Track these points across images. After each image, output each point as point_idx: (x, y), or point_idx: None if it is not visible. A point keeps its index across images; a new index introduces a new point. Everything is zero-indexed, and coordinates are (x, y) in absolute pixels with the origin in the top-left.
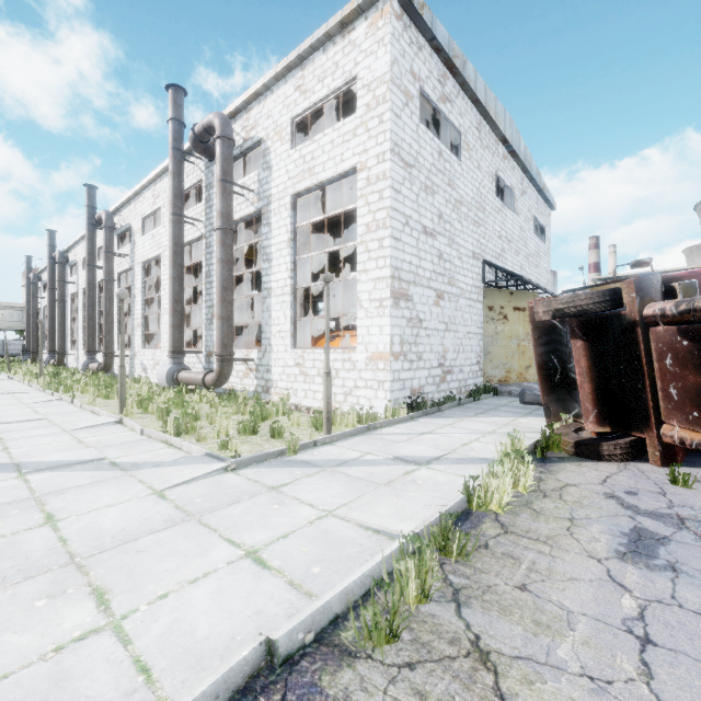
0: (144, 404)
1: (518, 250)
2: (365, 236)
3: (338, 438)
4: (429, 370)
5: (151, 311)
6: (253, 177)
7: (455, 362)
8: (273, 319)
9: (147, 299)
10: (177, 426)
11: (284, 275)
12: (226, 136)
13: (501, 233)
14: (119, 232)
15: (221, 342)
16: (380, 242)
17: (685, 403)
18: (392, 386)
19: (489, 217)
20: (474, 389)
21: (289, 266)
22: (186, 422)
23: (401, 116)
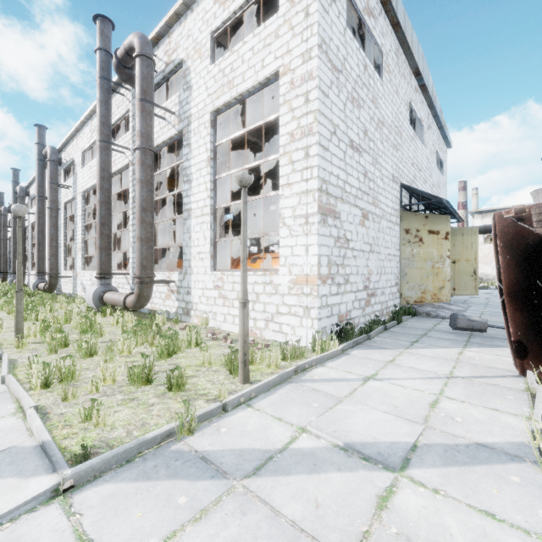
0: (44, 332)
1: (426, 179)
2: (288, 145)
3: (258, 392)
4: (356, 294)
5: (92, 236)
6: (174, 100)
7: (378, 284)
8: (193, 240)
9: (88, 225)
10: (48, 373)
11: (203, 195)
12: (145, 54)
13: (413, 161)
14: (65, 167)
15: (140, 263)
16: (306, 151)
17: None
18: (320, 313)
19: (404, 143)
20: (394, 310)
21: (208, 186)
22: (79, 357)
23: (329, 12)
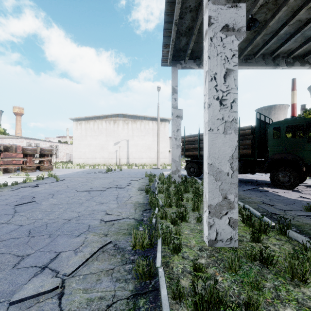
0: None
1: None
2: None
3: None
4: None
5: None
6: None
7: None
8: None
9: None
10: None
11: None
12: None
13: None
14: None
15: None
16: None
17: None
18: None
19: None
20: None
21: None
22: None
23: None
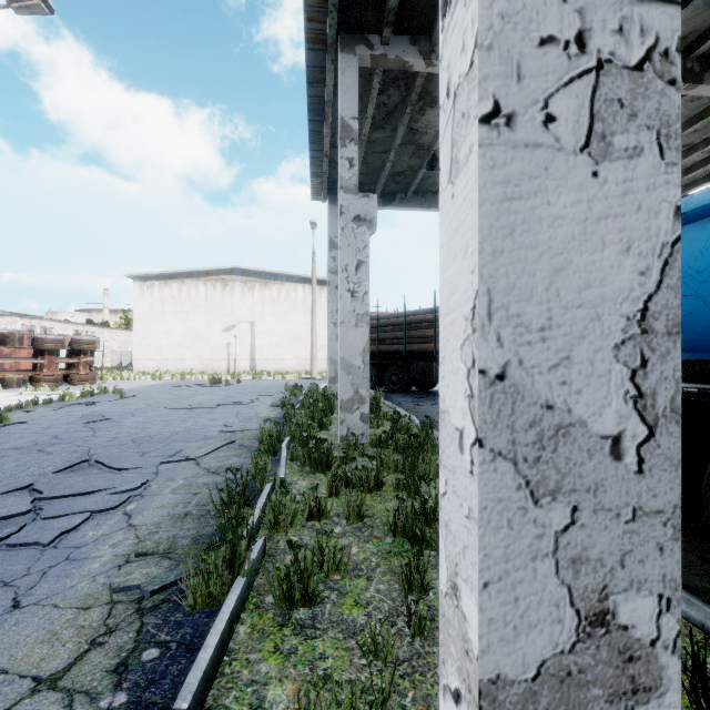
0: None
1: None
2: None
3: None
4: None
5: None
6: None
7: None
8: None
9: None
10: None
11: None
12: None
13: None
14: None
15: None
16: None
17: None
18: None
19: None
20: None
21: None
22: None
23: None
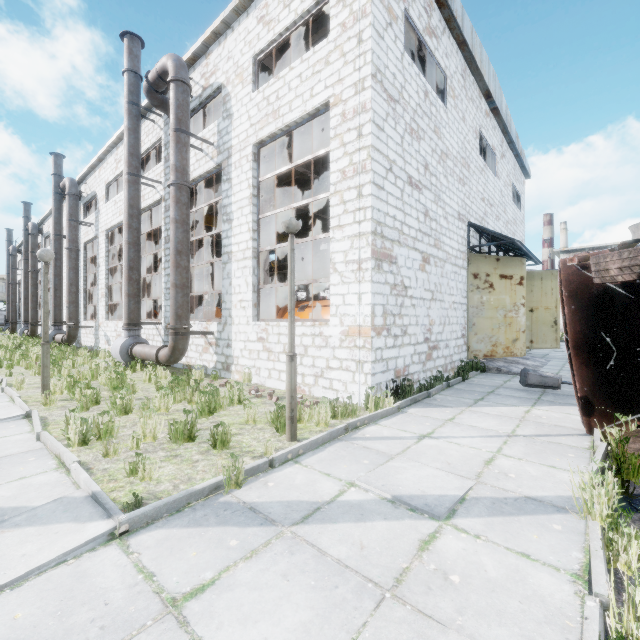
0: (72, 388)
1: (498, 215)
2: (339, 184)
3: (306, 449)
4: (415, 347)
5: (116, 281)
6: (213, 129)
7: (440, 335)
8: (233, 287)
9: (112, 268)
10: (86, 429)
11: (245, 236)
12: (180, 79)
13: (483, 196)
14: (86, 201)
15: (175, 313)
16: (359, 190)
17: None
18: (374, 367)
19: (473, 176)
20: (460, 365)
21: (251, 226)
22: (113, 415)
23: (384, 37)
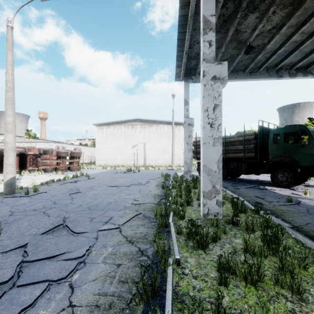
0: None
1: None
2: None
3: None
4: None
5: None
6: None
7: None
8: None
9: None
10: None
11: None
12: None
13: None
14: None
15: None
16: None
17: (33, 164)
18: None
19: None
20: None
21: None
22: None
23: None
